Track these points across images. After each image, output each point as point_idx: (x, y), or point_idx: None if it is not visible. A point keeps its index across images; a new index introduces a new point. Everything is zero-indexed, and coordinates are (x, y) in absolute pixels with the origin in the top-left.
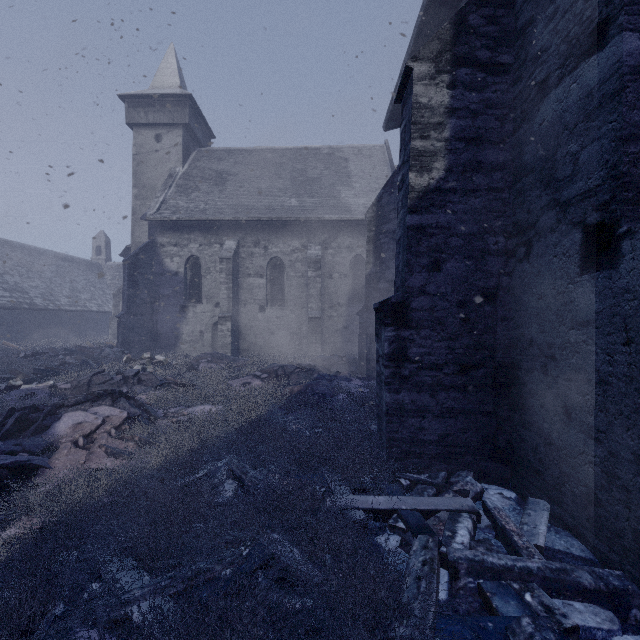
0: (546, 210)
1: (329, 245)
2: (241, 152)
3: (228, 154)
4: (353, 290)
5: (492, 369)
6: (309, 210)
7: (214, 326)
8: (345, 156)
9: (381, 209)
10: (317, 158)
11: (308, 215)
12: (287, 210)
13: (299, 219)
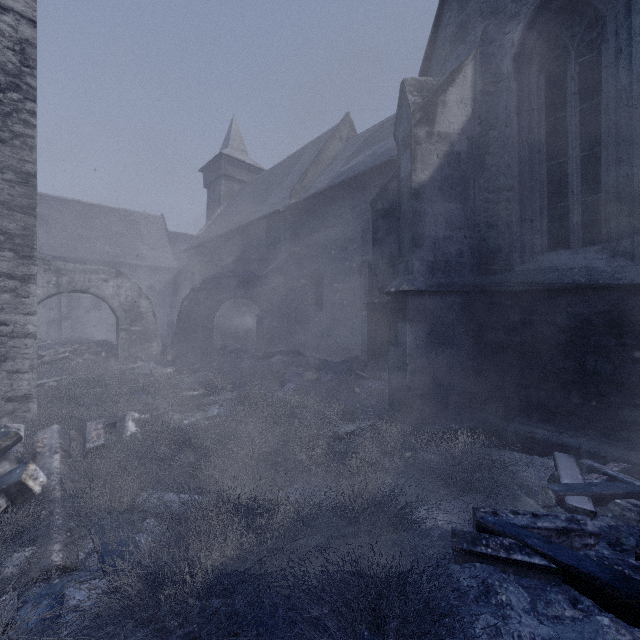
0: None
1: (134, 277)
2: (53, 199)
3: (41, 199)
4: None
5: None
6: (120, 256)
7: (49, 323)
8: (137, 220)
9: (177, 280)
10: (117, 217)
11: (121, 259)
12: (105, 254)
13: (115, 261)
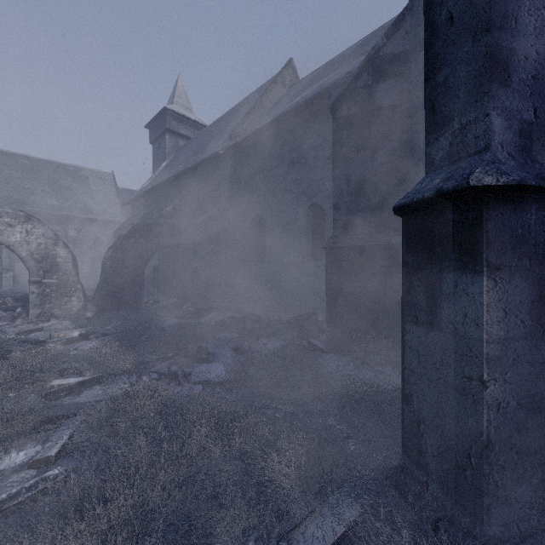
0: (157, 254)
1: (81, 230)
2: None
3: None
4: (95, 255)
5: (150, 279)
6: (67, 209)
7: None
8: (86, 175)
9: (121, 232)
10: (66, 173)
11: (67, 213)
12: (51, 207)
13: (61, 214)
